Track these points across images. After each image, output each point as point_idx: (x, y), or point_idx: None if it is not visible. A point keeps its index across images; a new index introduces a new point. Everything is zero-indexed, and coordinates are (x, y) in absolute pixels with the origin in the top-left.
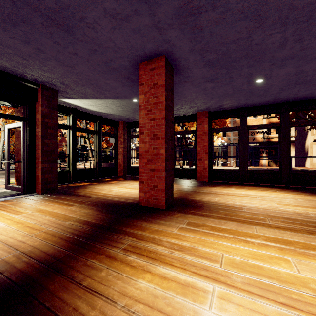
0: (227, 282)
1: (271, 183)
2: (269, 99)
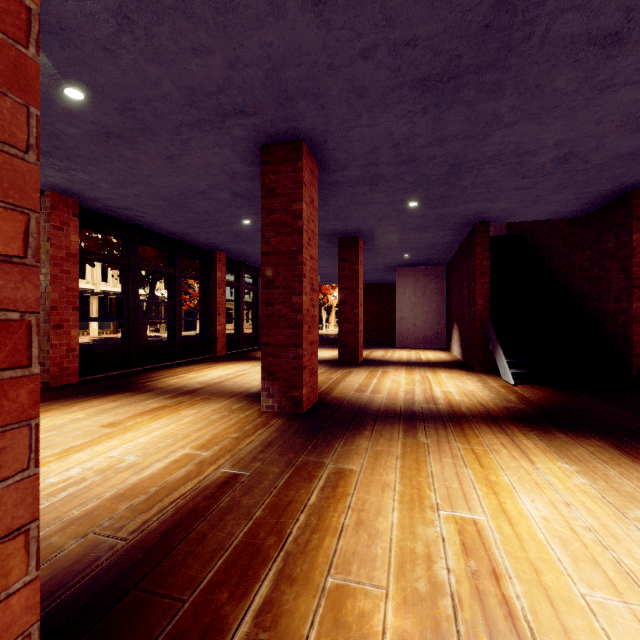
0: (429, 387)
1: (167, 361)
2: (184, 232)
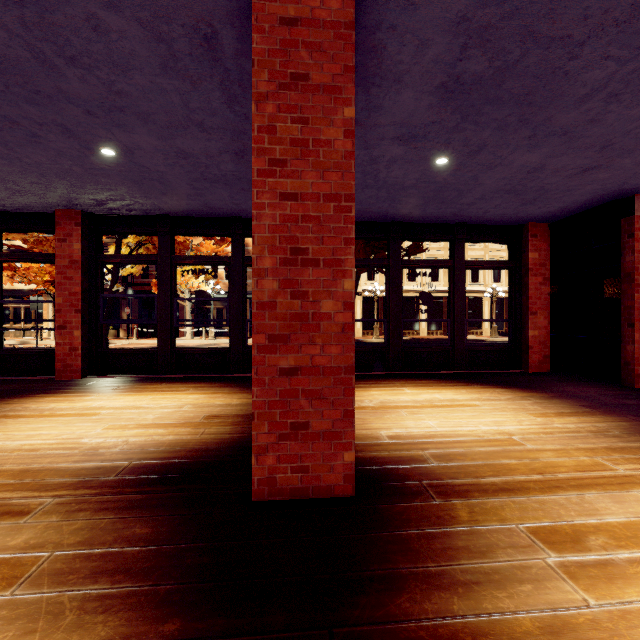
0: None
1: (215, 372)
2: (198, 205)
